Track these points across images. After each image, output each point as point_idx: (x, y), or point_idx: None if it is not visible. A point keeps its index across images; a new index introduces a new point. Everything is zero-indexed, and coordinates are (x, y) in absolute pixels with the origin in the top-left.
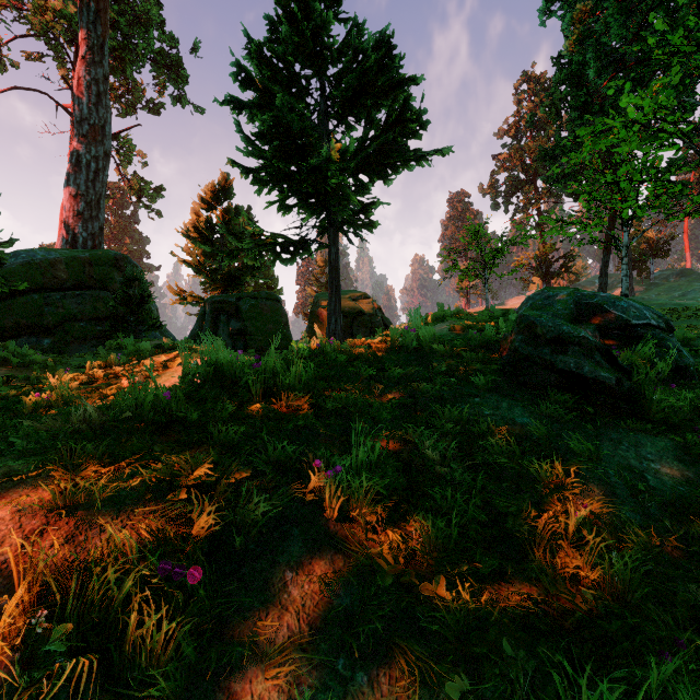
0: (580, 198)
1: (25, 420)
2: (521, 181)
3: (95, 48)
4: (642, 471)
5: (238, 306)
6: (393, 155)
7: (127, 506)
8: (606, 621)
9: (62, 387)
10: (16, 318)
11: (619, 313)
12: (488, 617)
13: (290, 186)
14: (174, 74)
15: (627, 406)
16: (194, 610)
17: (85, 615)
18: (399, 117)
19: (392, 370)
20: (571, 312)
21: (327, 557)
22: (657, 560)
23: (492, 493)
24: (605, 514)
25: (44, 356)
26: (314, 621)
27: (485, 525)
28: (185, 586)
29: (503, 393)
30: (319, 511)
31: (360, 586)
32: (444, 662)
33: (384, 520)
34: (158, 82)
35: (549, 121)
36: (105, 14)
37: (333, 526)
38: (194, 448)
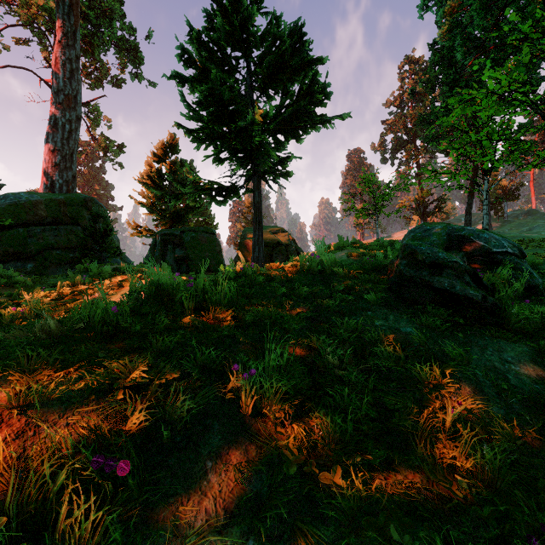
0: (450, 153)
1: (2, 329)
2: (404, 140)
3: (69, 34)
4: (505, 372)
5: (182, 238)
6: (304, 120)
7: (73, 405)
8: (479, 505)
9: (35, 302)
10: (5, 247)
11: (482, 243)
12: (378, 501)
13: (222, 143)
14: (132, 56)
15: (491, 318)
16: (123, 498)
17: (25, 505)
18: (309, 89)
19: (300, 288)
20: (444, 242)
21: (242, 447)
22: (521, 450)
23: (382, 392)
24: (475, 409)
25: (27, 277)
26: (229, 506)
27: (375, 419)
28: (117, 476)
29: (390, 307)
30: (237, 407)
31: (269, 474)
32: (340, 543)
33: (291, 415)
34: (120, 62)
35: (426, 94)
36: (77, 8)
37: (248, 420)
38: (135, 354)
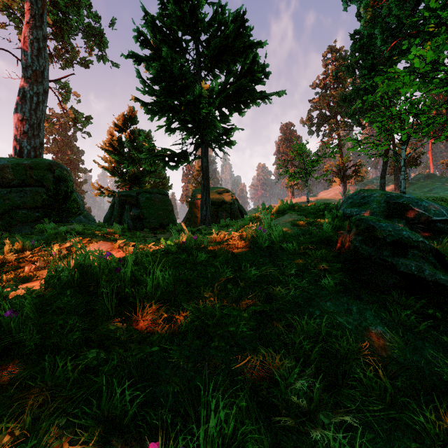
0: (373, 126)
1: None
2: (327, 116)
3: (37, 16)
4: None
5: (138, 199)
6: (245, 95)
7: None
8: None
9: None
10: None
11: (422, 211)
12: None
13: (174, 115)
14: (98, 41)
15: None
16: None
17: None
18: (250, 69)
19: (247, 270)
20: (384, 209)
21: None
22: None
23: None
24: None
25: None
26: None
27: None
28: None
29: (350, 293)
30: None
31: None
32: None
33: None
34: (87, 46)
35: (345, 78)
36: None
37: None
38: (21, 390)
